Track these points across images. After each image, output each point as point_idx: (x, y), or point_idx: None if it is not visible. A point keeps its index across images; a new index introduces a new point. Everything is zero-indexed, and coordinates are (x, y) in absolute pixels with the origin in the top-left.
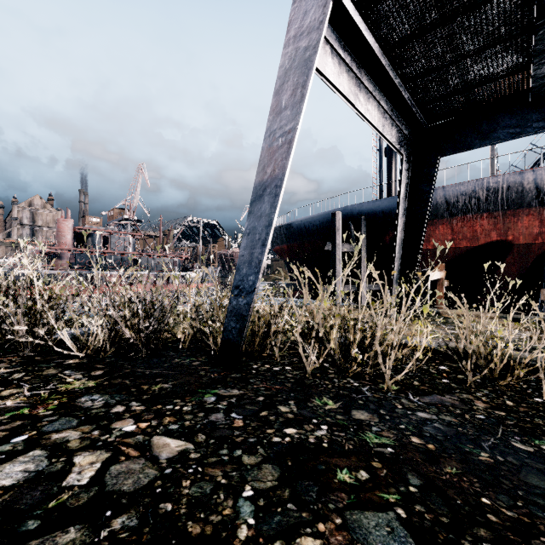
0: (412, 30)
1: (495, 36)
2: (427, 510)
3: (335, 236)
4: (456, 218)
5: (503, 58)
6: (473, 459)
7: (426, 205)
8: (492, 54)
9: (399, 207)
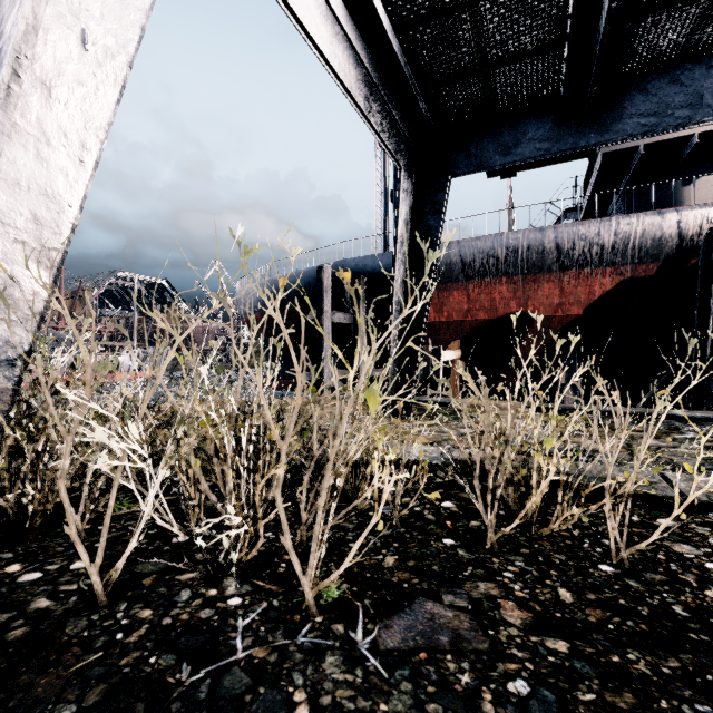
0: None
1: None
2: None
3: (322, 299)
4: (472, 282)
5: (533, 14)
6: None
7: (433, 248)
8: (519, 2)
9: (397, 246)
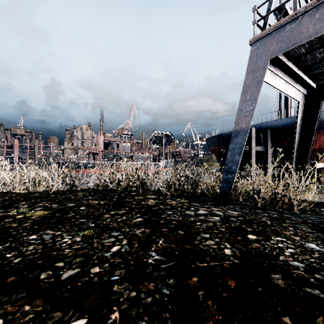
0: (306, 51)
1: None
2: (314, 227)
3: (251, 142)
4: None
5: None
6: None
7: (313, 127)
8: None
9: (296, 129)
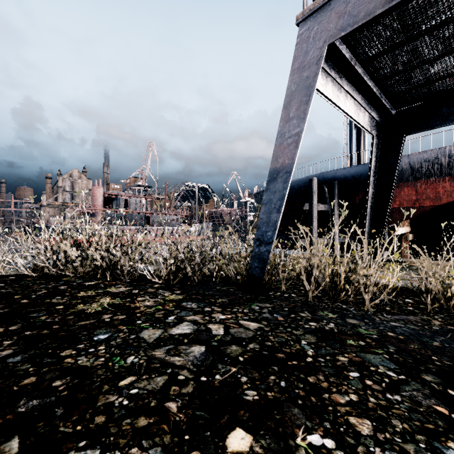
0: (383, 48)
1: (452, 46)
2: (400, 357)
3: (312, 198)
4: (419, 181)
5: None
6: (428, 344)
7: (393, 174)
8: (450, 58)
9: (370, 176)
